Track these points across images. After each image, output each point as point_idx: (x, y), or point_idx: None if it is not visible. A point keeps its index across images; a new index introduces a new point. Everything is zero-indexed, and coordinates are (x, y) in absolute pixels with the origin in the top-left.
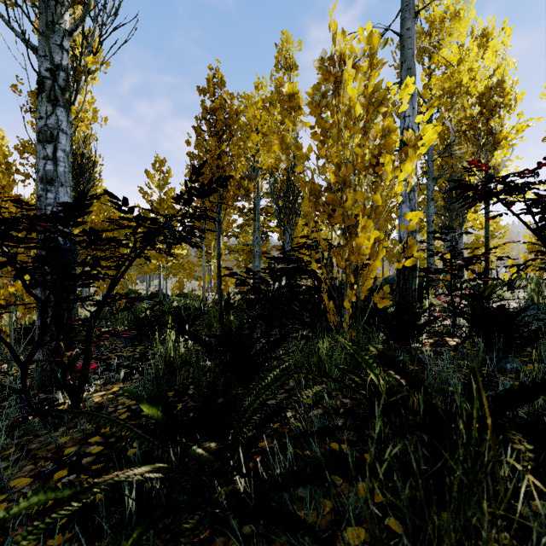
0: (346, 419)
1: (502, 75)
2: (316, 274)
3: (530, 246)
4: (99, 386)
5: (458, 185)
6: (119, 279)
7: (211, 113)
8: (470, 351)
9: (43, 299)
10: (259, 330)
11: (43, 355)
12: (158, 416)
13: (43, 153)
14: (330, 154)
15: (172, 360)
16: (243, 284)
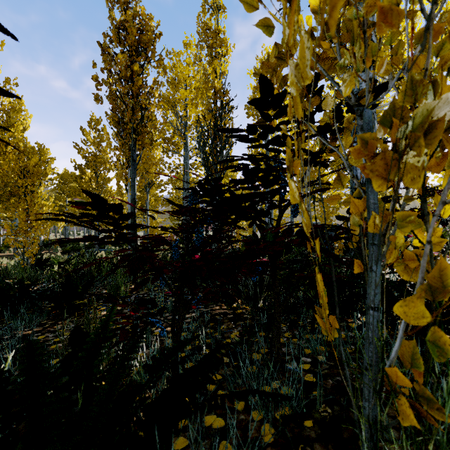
0: None
1: (445, 10)
2: (262, 221)
3: None
4: None
5: None
6: None
7: (122, 30)
8: None
9: None
10: None
11: None
12: None
13: None
14: None
15: None
16: (100, 242)
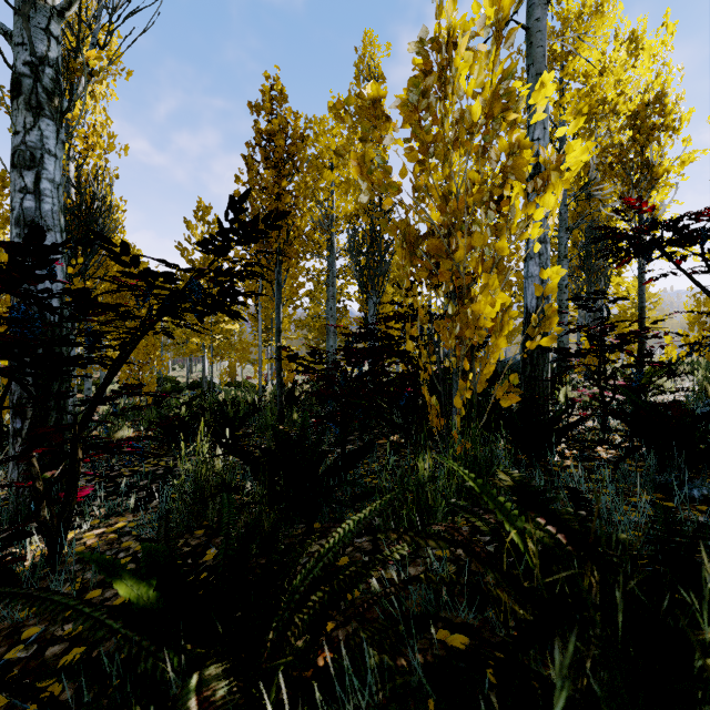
0: (468, 605)
1: (662, 87)
2: (412, 357)
3: (691, 320)
4: (98, 520)
5: (607, 234)
6: (119, 365)
7: (267, 138)
8: (635, 468)
9: (19, 392)
10: (332, 434)
11: (19, 473)
12: (149, 599)
13: (21, 184)
14: (433, 181)
15: (203, 482)
16: (306, 372)
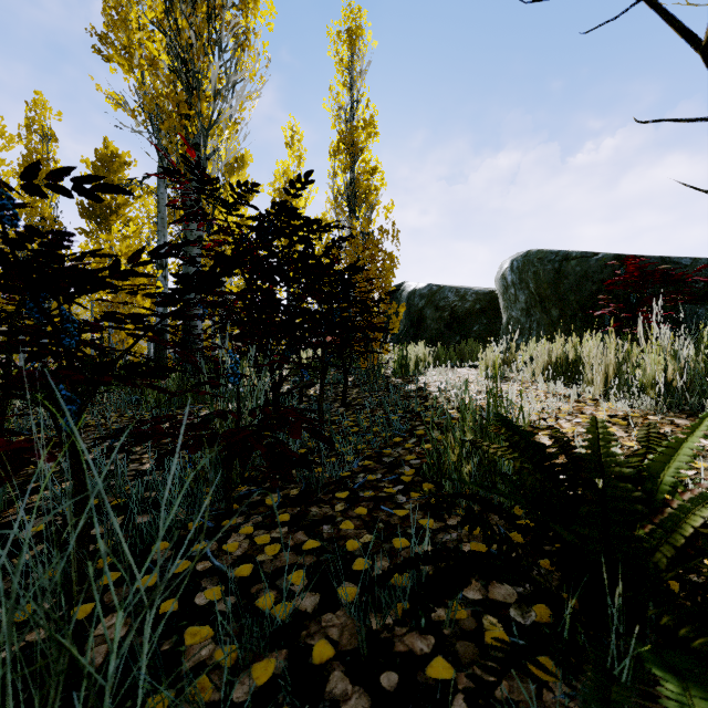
0: None
1: None
2: None
3: None
4: None
5: None
6: None
7: None
8: None
9: None
10: None
11: None
12: None
13: None
14: None
15: None
16: None
